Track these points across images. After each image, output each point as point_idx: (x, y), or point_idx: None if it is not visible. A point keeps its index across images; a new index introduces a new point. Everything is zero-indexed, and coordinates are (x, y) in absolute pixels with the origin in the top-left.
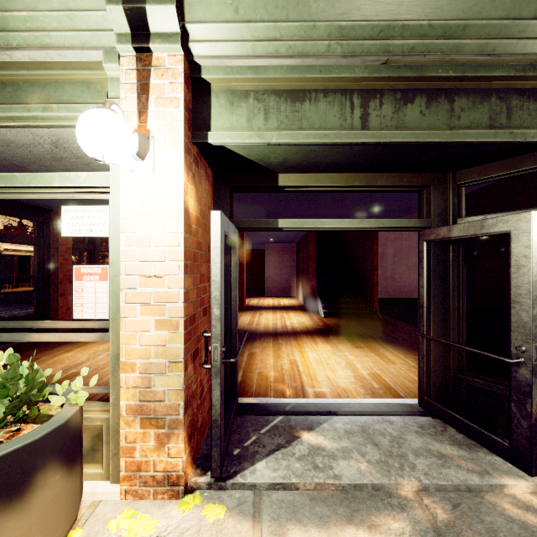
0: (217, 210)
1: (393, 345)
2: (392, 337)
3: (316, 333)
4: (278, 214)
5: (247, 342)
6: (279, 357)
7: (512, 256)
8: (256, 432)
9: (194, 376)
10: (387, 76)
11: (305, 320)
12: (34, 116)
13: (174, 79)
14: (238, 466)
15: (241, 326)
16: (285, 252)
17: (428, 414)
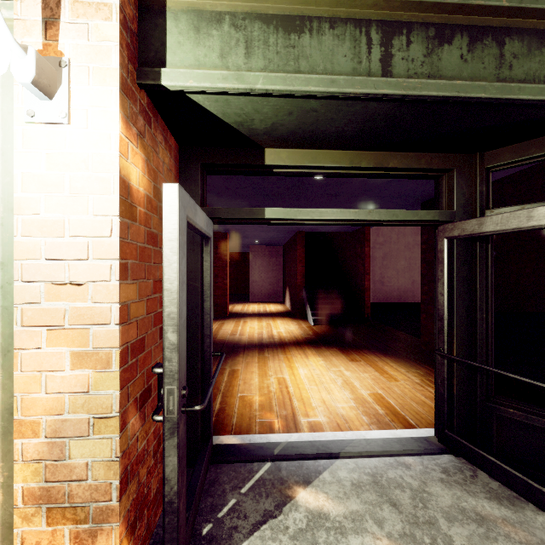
0: None
1: (392, 356)
2: (388, 347)
3: (306, 344)
4: None
5: (228, 357)
6: (266, 374)
7: None
8: (235, 492)
9: (141, 429)
10: (418, 1)
11: (294, 328)
12: None
13: None
14: None
15: (222, 337)
16: (271, 256)
17: (450, 451)
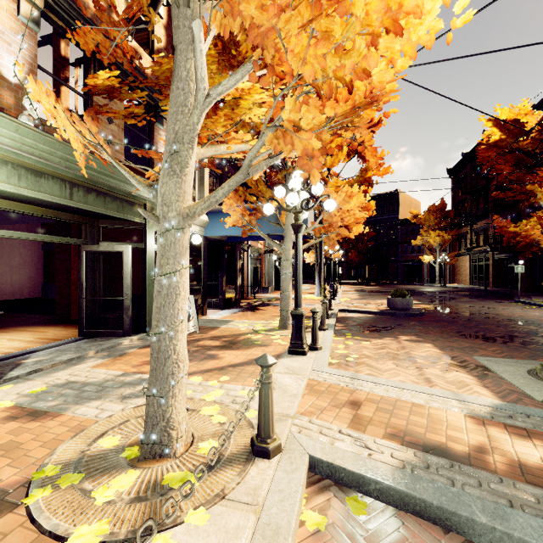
0: None
1: (37, 325)
2: (30, 323)
3: None
4: None
5: None
6: None
7: (124, 260)
8: None
9: None
10: (82, 181)
11: None
12: None
13: None
14: None
15: None
16: None
17: (86, 338)
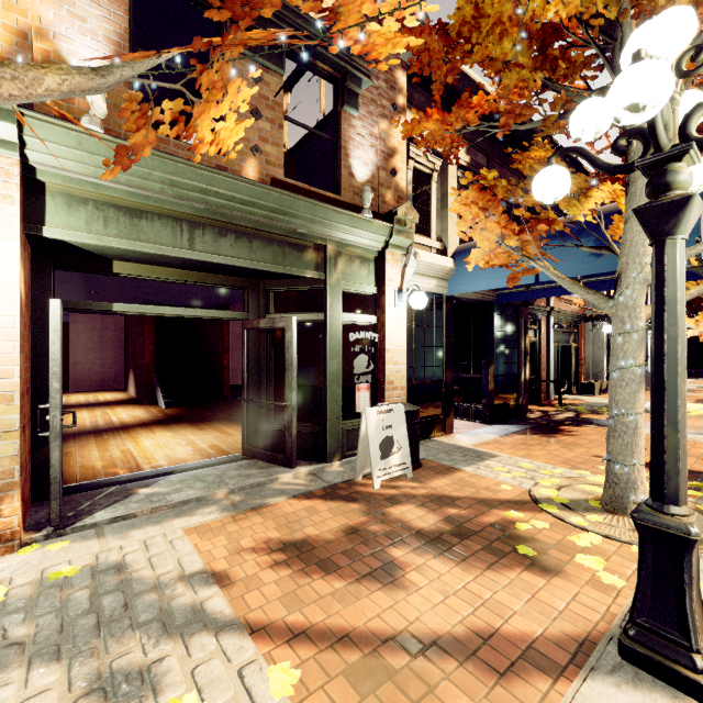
0: (37, 288)
1: (237, 423)
2: (238, 417)
3: (155, 424)
4: (100, 281)
5: None
6: (107, 449)
7: (286, 342)
8: (90, 500)
9: (23, 448)
10: (207, 217)
11: (140, 413)
12: None
13: (9, 179)
14: (76, 519)
15: None
16: (106, 328)
17: (248, 458)
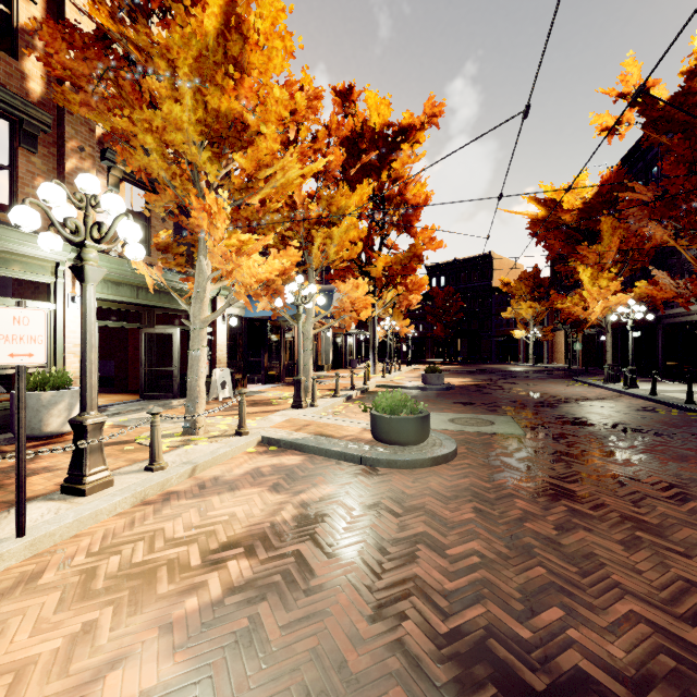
0: None
1: (102, 393)
2: None
3: None
4: None
5: None
6: None
7: (174, 340)
8: None
9: None
10: (145, 285)
11: None
12: (17, 275)
13: None
14: None
15: None
16: None
17: (145, 400)
